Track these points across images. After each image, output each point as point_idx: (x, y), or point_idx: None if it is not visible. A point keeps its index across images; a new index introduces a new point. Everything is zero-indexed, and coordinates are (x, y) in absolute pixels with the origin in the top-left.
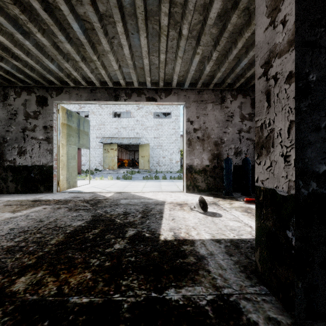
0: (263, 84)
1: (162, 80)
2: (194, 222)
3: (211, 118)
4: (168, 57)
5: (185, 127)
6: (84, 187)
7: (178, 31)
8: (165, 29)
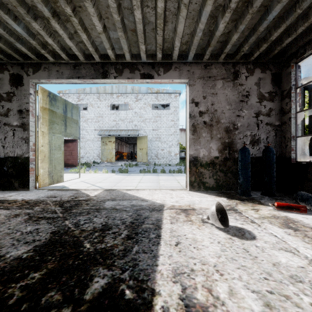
0: None
1: (160, 49)
2: (214, 254)
3: (221, 99)
4: (168, 9)
5: (189, 109)
6: (72, 181)
7: None
8: None
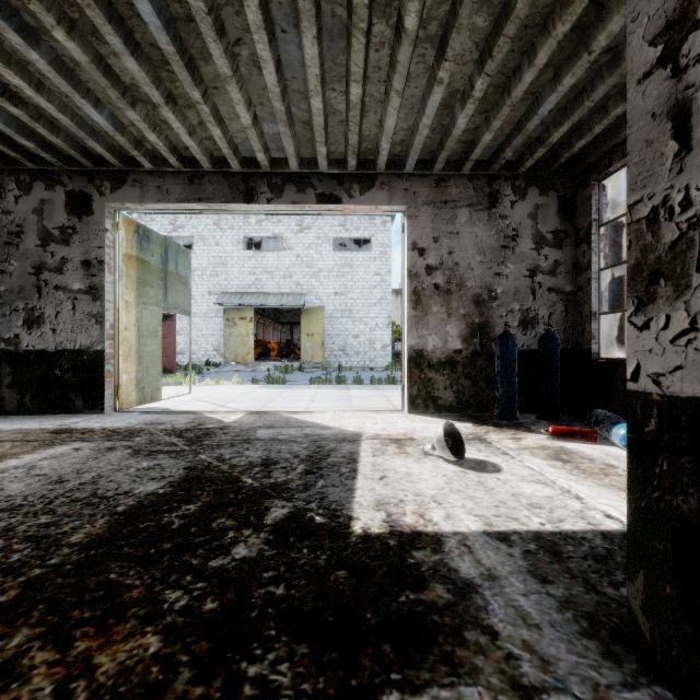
0: (661, 90)
1: (355, 153)
2: (435, 486)
3: (467, 243)
4: (369, 95)
5: (407, 262)
6: (177, 400)
7: (393, 24)
8: (362, 14)
